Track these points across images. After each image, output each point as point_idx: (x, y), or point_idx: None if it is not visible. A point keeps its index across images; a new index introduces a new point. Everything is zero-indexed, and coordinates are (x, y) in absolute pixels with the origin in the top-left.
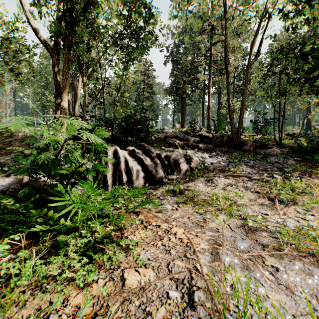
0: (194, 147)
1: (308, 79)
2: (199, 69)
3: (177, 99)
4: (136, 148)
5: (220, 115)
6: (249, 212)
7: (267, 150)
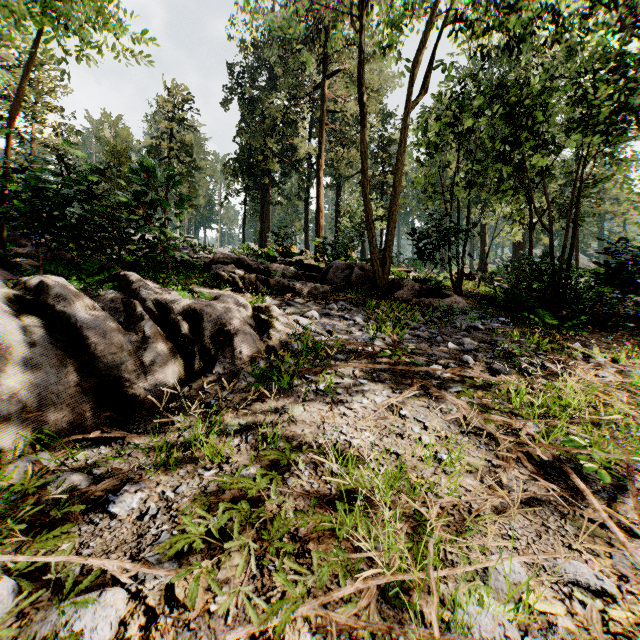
0: (283, 290)
1: (510, 160)
2: (299, 129)
3: (252, 189)
4: (104, 285)
5: (339, 231)
6: (524, 585)
7: (445, 300)
